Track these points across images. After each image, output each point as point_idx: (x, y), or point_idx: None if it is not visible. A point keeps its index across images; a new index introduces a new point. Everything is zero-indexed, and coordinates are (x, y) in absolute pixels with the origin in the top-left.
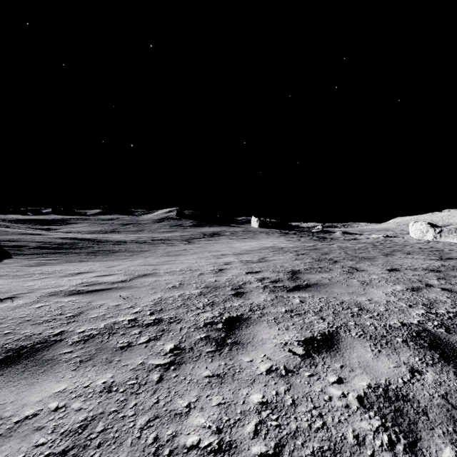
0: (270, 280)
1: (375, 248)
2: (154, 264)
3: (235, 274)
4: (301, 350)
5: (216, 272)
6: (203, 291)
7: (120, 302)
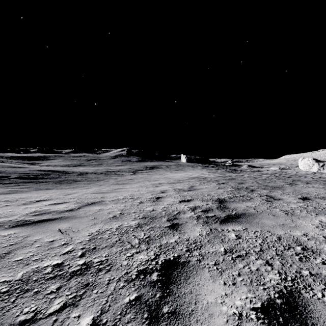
0: (202, 209)
1: (277, 178)
2: (104, 192)
3: (170, 203)
4: None
5: (154, 200)
6: (140, 222)
7: (56, 237)
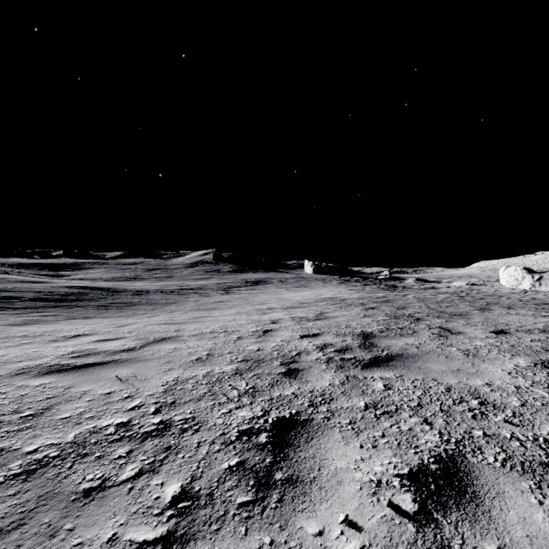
0: (335, 348)
1: (462, 299)
2: (179, 322)
3: (285, 338)
4: (410, 502)
5: (260, 335)
6: (239, 367)
7: (114, 387)
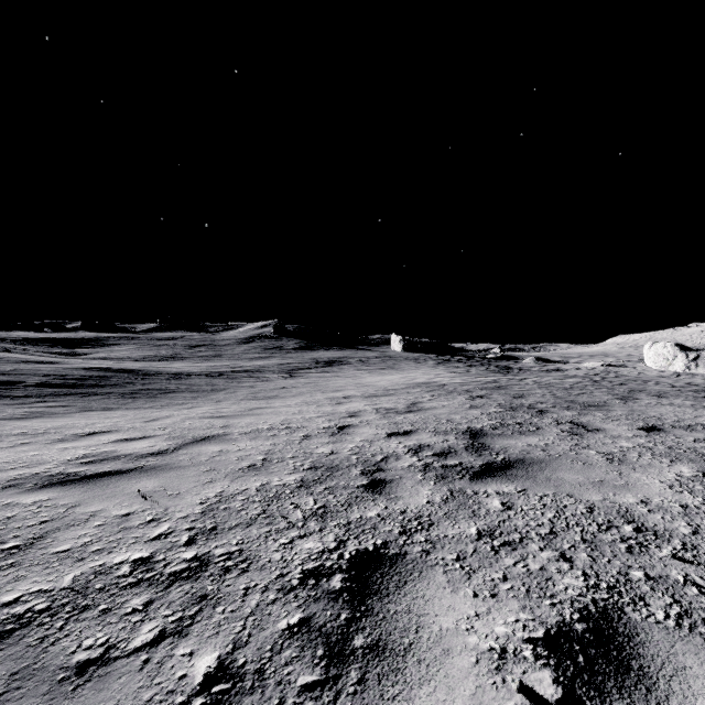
0: (434, 450)
1: (597, 385)
2: (227, 415)
3: (367, 437)
4: (551, 685)
5: (334, 433)
6: (306, 478)
7: (135, 506)
